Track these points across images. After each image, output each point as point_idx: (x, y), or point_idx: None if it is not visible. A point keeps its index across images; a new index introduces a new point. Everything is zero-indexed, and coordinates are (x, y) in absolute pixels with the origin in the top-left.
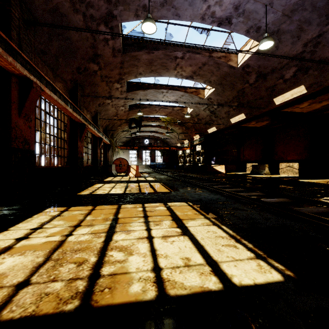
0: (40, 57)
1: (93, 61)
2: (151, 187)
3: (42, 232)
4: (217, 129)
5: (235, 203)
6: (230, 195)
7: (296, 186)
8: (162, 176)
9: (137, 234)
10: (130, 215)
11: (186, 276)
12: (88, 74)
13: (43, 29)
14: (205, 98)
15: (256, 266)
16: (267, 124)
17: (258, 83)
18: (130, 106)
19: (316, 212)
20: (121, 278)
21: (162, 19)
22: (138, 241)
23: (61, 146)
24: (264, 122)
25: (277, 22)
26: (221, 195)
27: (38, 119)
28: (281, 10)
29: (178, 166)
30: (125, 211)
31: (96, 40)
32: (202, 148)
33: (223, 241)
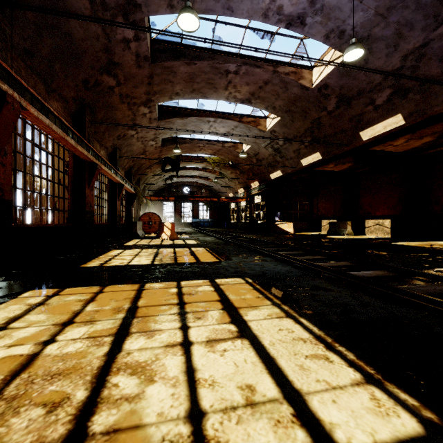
0: (24, 60)
1: (108, 72)
2: (192, 255)
3: (4, 336)
4: (283, 174)
5: (314, 279)
6: (305, 266)
7: (392, 251)
8: (208, 237)
9: (165, 337)
10: (157, 301)
11: (250, 430)
12: (101, 91)
13: (27, 16)
14: (268, 131)
15: (370, 400)
16: (349, 167)
17: (340, 111)
18: (164, 141)
19: (434, 292)
20: (125, 442)
21: (207, 13)
22: (165, 352)
23: (59, 195)
24: (346, 164)
25: (367, 24)
26: (293, 266)
27: (21, 154)
28: (374, 6)
29: (230, 224)
30: (150, 294)
31: (112, 40)
32: (262, 199)
33: (306, 349)
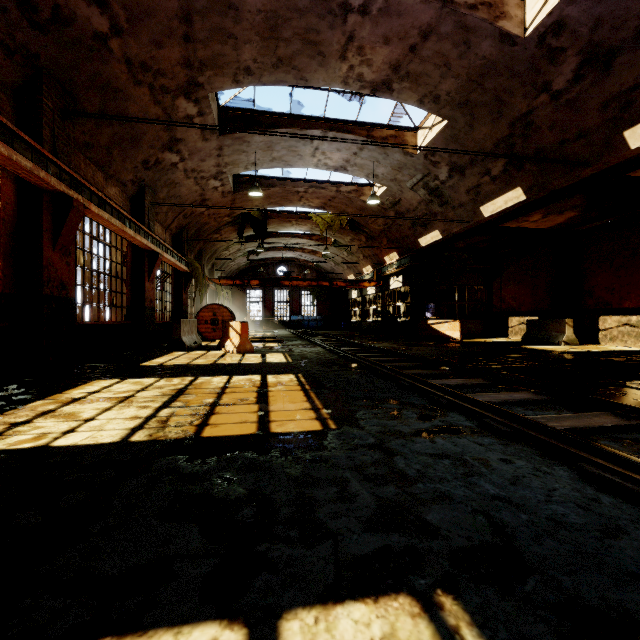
0: None
1: None
2: (257, 401)
3: None
4: (443, 236)
5: None
6: None
7: None
8: (311, 348)
9: None
10: None
11: None
12: (77, 42)
13: None
14: (420, 153)
15: None
16: (568, 220)
17: (582, 87)
18: (237, 182)
19: None
20: None
21: None
22: None
23: None
24: (565, 213)
25: None
26: (574, 470)
27: None
28: None
29: (350, 324)
30: None
31: None
32: (404, 282)
33: None
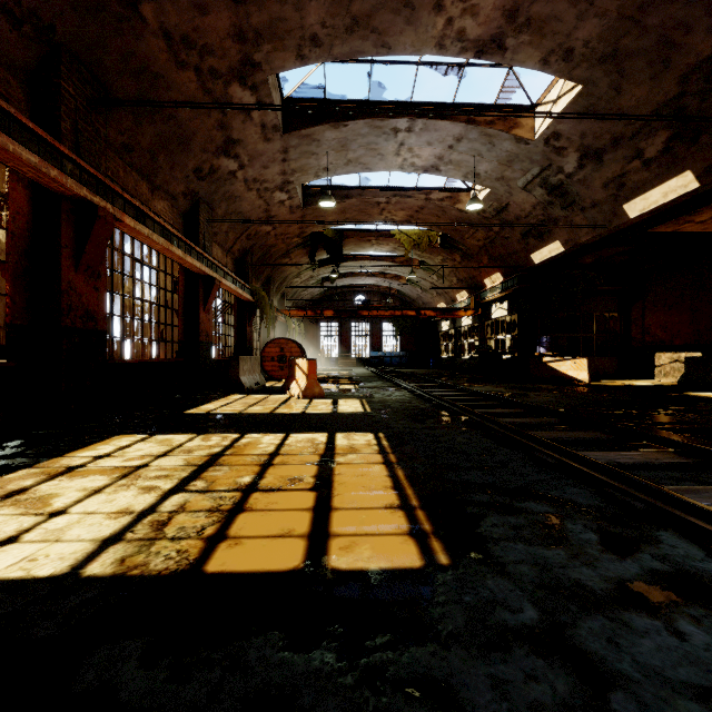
0: None
1: None
2: (315, 484)
3: None
4: (565, 249)
5: None
6: None
7: None
8: (395, 392)
9: None
10: None
11: None
12: (101, 8)
13: None
14: (538, 138)
15: None
16: None
17: None
18: (308, 195)
19: None
20: None
21: None
22: None
23: None
24: None
25: None
26: None
27: None
28: None
29: (440, 361)
30: None
31: None
32: (511, 310)
33: None
